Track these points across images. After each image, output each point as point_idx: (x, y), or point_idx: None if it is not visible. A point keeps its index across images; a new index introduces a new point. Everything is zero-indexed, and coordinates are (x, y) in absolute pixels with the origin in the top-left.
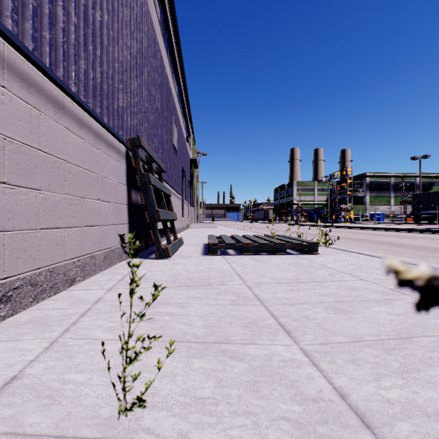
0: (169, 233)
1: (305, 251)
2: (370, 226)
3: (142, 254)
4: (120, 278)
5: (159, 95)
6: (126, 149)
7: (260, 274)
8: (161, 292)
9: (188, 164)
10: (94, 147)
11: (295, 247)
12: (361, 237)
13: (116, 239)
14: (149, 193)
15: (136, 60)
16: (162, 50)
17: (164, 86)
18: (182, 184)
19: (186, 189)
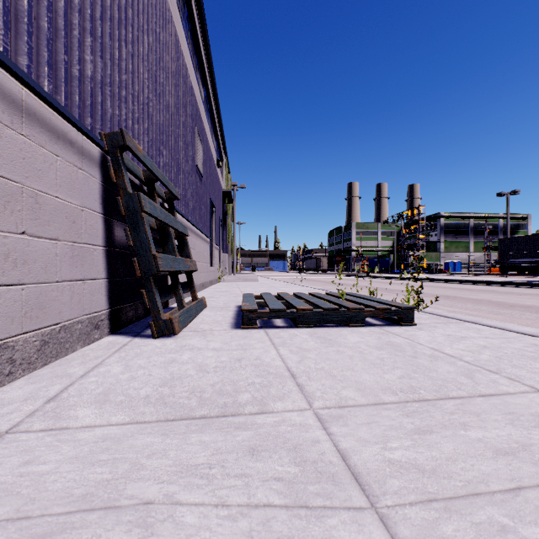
0: (180, 292)
1: (393, 320)
2: (451, 278)
3: (134, 327)
4: (55, 393)
5: (172, 88)
6: (102, 152)
7: (335, 376)
8: (118, 446)
9: (219, 197)
10: (8, 129)
11: (379, 314)
12: (447, 293)
13: (77, 305)
14: (140, 226)
15: (126, 14)
16: (177, 25)
17: (182, 79)
18: (211, 223)
19: (217, 230)
